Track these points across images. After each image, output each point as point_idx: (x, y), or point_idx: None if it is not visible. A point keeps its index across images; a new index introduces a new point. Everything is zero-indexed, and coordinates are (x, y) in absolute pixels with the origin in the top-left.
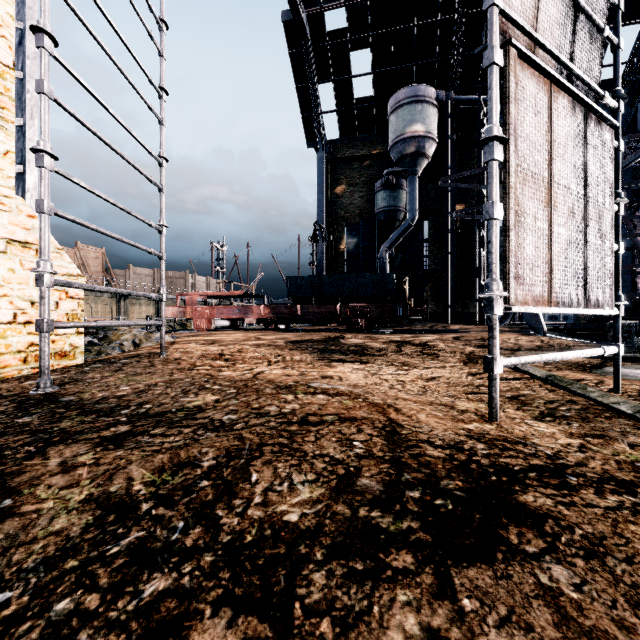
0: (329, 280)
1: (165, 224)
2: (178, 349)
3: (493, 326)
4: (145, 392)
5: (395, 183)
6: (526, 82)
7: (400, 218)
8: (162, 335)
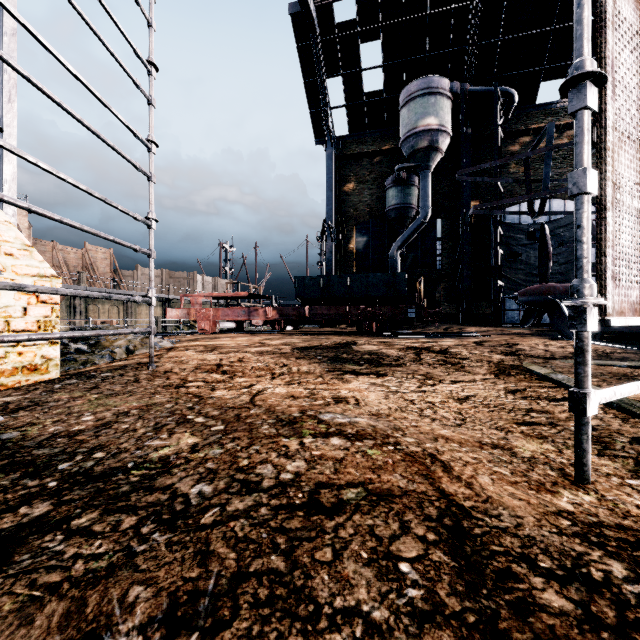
0: (338, 280)
1: (154, 217)
2: (172, 358)
3: (584, 347)
4: (108, 426)
5: (406, 179)
6: (622, 5)
7: (411, 216)
8: (151, 344)
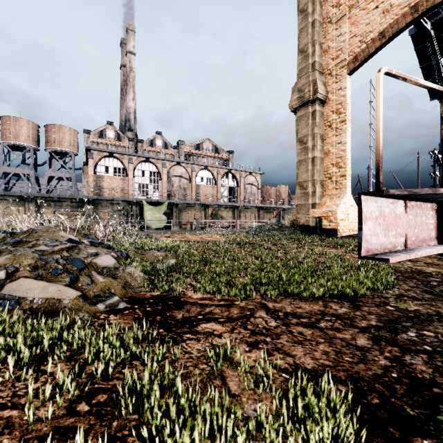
0: None
1: None
2: None
3: None
4: None
5: None
6: None
7: None
8: None
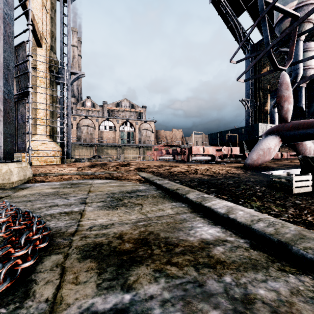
0: (225, 133)
1: (65, 135)
2: (78, 163)
3: None
4: None
5: None
6: None
7: (307, 74)
8: (65, 159)
